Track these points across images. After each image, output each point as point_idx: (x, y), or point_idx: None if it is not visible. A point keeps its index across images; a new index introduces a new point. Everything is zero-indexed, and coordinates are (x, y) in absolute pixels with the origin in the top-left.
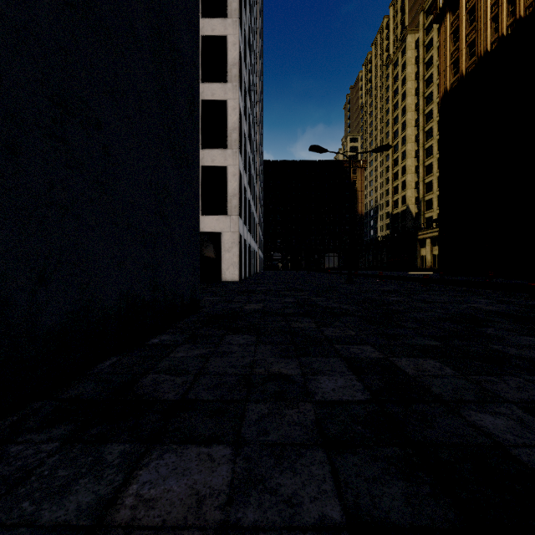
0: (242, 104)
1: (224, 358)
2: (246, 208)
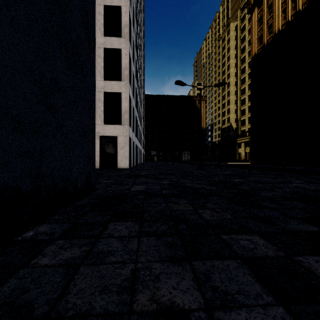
0: (131, 53)
1: (97, 266)
2: (134, 121)
